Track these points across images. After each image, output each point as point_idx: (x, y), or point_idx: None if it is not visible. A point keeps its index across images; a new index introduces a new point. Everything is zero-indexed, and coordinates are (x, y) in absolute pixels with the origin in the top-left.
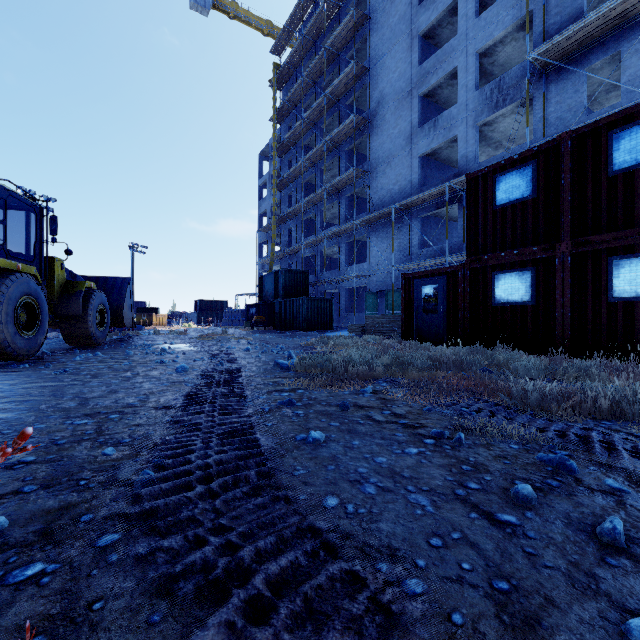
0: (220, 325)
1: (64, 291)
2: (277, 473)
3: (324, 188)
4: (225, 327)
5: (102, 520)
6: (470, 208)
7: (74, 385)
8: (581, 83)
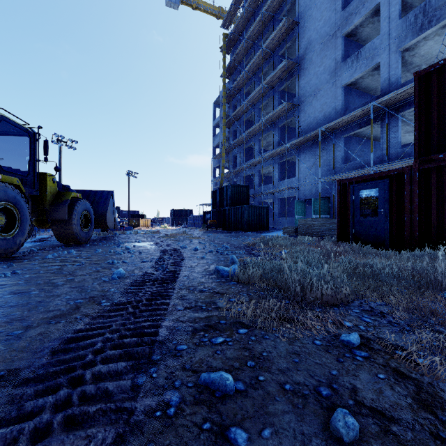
0: (186, 226)
1: (55, 200)
2: None
3: (261, 121)
4: (189, 228)
5: None
6: (419, 107)
7: None
8: None
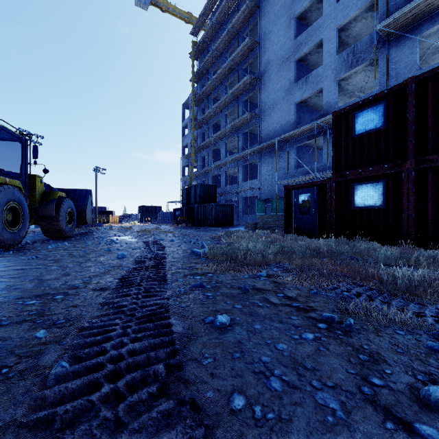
0: (156, 223)
1: (43, 199)
2: (185, 368)
3: (227, 127)
4: (159, 224)
5: (2, 424)
6: (335, 137)
7: (38, 268)
8: (415, 47)
